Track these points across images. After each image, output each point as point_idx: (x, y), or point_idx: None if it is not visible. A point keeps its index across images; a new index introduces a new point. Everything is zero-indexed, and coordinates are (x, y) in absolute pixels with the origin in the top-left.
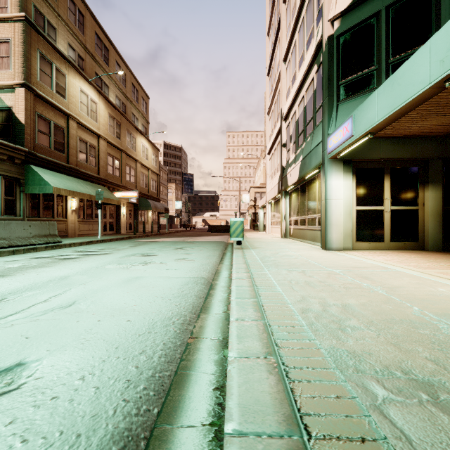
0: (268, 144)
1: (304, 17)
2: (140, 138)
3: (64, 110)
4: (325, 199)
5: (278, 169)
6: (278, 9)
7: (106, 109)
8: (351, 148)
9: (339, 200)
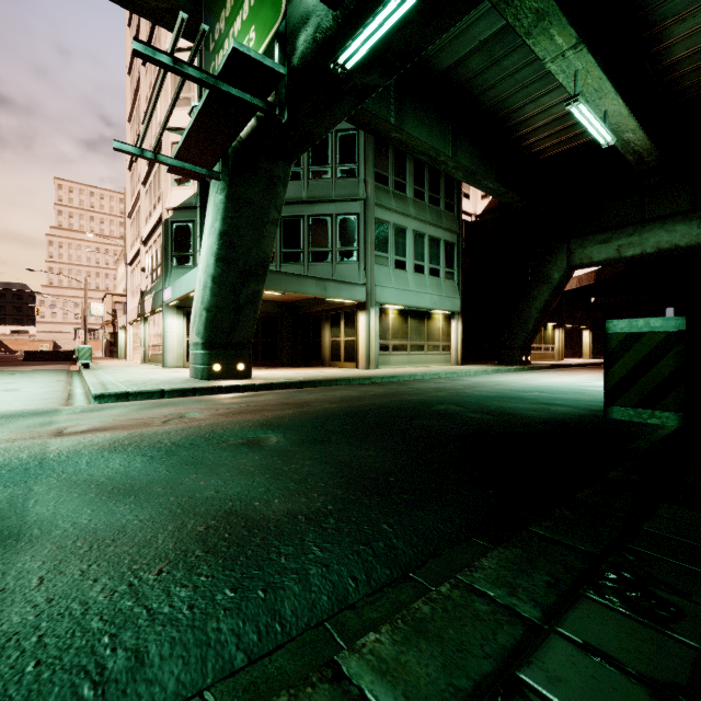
0: (130, 253)
1: (157, 173)
2: None
3: None
4: (164, 332)
5: (140, 290)
6: (140, 117)
7: None
8: (173, 304)
9: (174, 334)
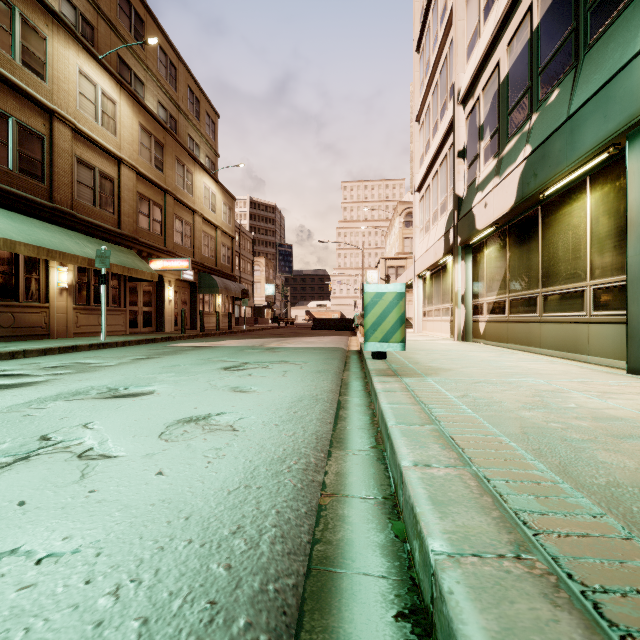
0: (418, 173)
1: None
2: (201, 176)
3: (41, 101)
4: None
5: (444, 209)
6: None
7: (135, 116)
8: None
9: None
